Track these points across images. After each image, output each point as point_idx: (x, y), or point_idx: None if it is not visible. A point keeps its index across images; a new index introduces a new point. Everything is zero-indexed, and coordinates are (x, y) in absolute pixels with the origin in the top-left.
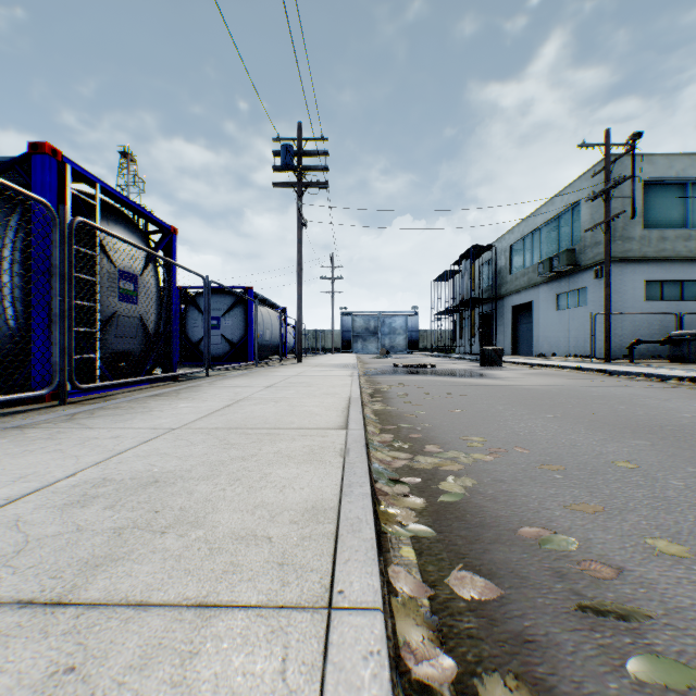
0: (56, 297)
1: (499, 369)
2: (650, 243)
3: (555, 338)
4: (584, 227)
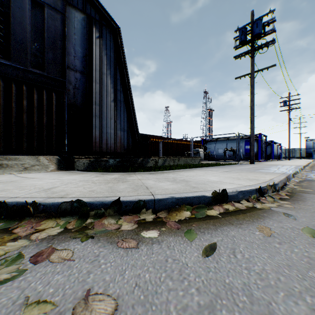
0: (263, 150)
1: None
2: None
3: None
4: None
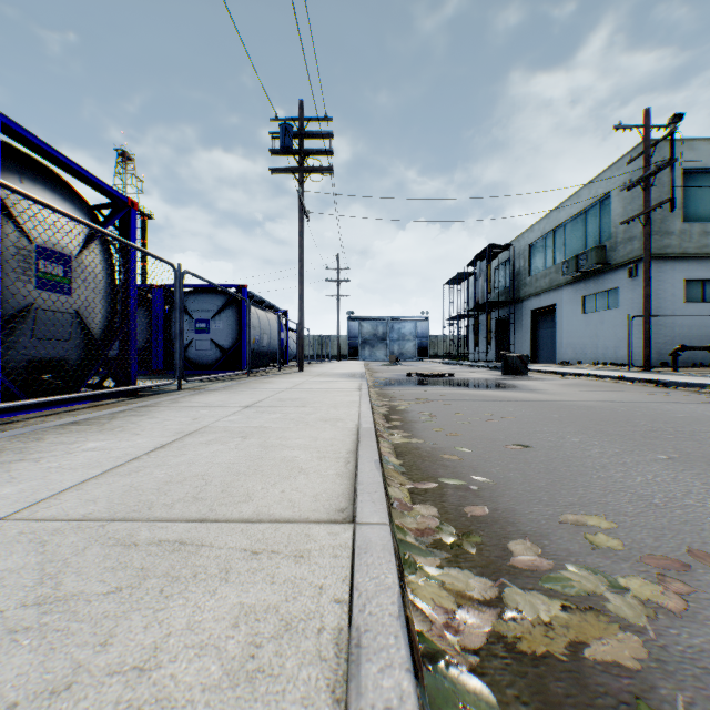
0: None
1: (527, 378)
2: (691, 237)
3: (580, 344)
4: (615, 222)
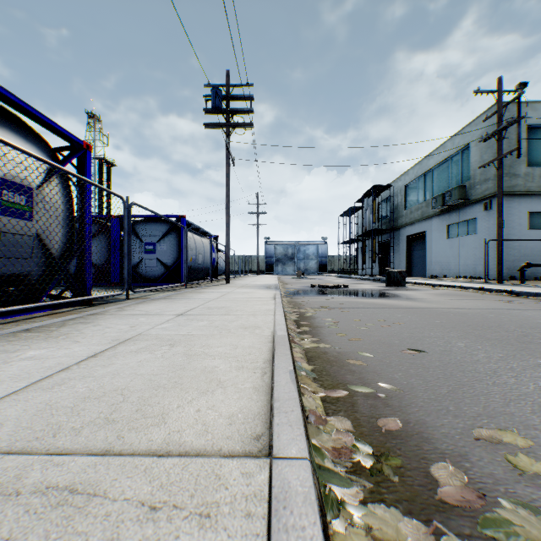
0: None
1: (406, 289)
2: (534, 179)
3: (446, 262)
4: (474, 167)
